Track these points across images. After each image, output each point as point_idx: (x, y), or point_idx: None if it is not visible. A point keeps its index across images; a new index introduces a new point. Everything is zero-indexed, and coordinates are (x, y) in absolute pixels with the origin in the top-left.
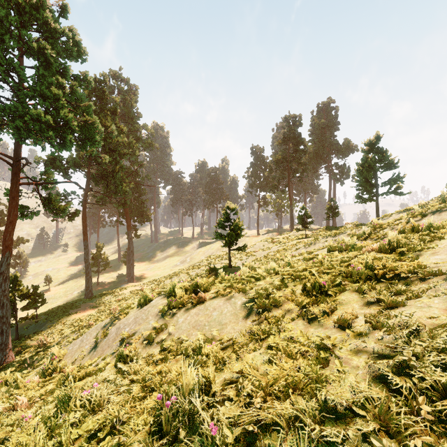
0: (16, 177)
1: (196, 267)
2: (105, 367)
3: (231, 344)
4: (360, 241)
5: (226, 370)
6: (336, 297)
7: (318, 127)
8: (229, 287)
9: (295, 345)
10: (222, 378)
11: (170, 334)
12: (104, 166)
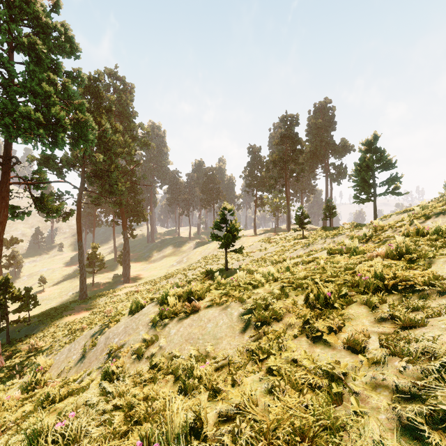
0: (6, 177)
1: (193, 267)
2: (89, 384)
3: (227, 364)
4: (361, 243)
5: (220, 403)
6: (343, 310)
7: (315, 127)
8: (225, 294)
9: (301, 373)
10: (216, 411)
11: (161, 348)
12: (99, 165)
